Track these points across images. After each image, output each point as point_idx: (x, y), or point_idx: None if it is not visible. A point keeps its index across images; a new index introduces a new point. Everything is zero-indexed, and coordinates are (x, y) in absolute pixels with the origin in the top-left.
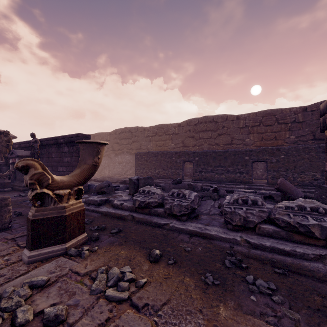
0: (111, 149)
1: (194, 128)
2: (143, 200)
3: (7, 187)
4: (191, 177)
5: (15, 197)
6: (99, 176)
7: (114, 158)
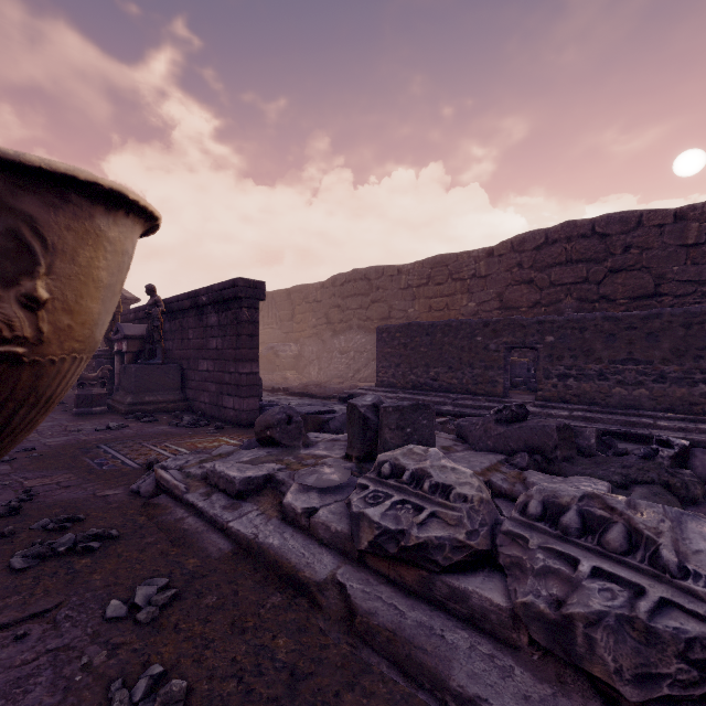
0: (323, 322)
1: (533, 258)
2: (395, 522)
3: (99, 404)
4: (527, 390)
5: (96, 431)
6: (299, 380)
7: (330, 341)
